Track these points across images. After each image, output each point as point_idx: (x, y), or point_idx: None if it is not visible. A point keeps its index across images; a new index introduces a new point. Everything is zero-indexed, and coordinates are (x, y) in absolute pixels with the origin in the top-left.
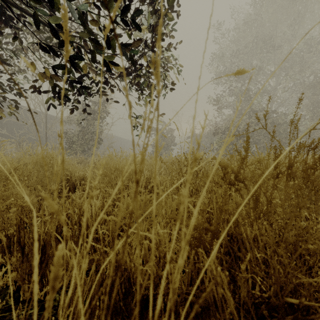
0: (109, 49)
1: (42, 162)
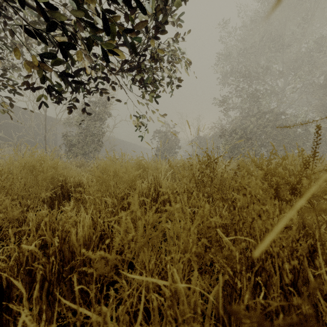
0: (107, 34)
1: (32, 166)
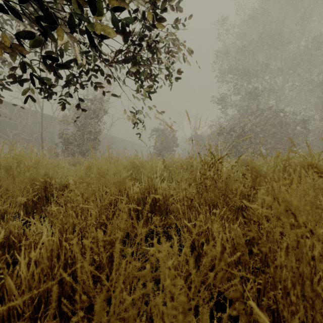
0: (92, 11)
1: (8, 165)
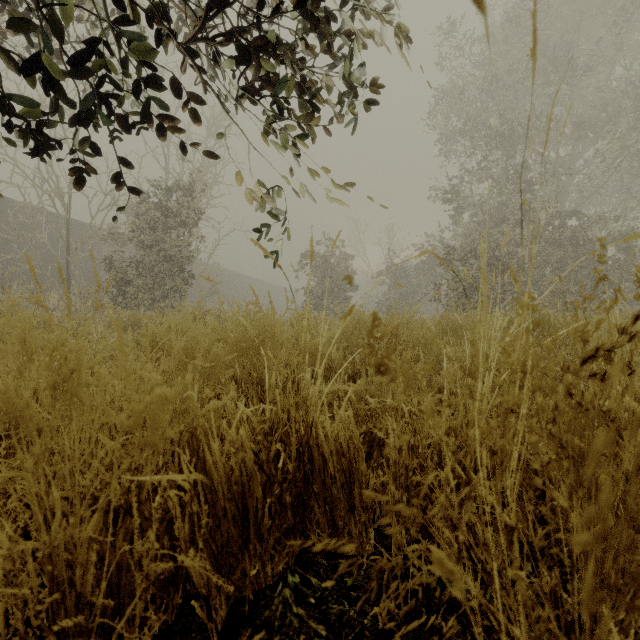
0: None
1: None
